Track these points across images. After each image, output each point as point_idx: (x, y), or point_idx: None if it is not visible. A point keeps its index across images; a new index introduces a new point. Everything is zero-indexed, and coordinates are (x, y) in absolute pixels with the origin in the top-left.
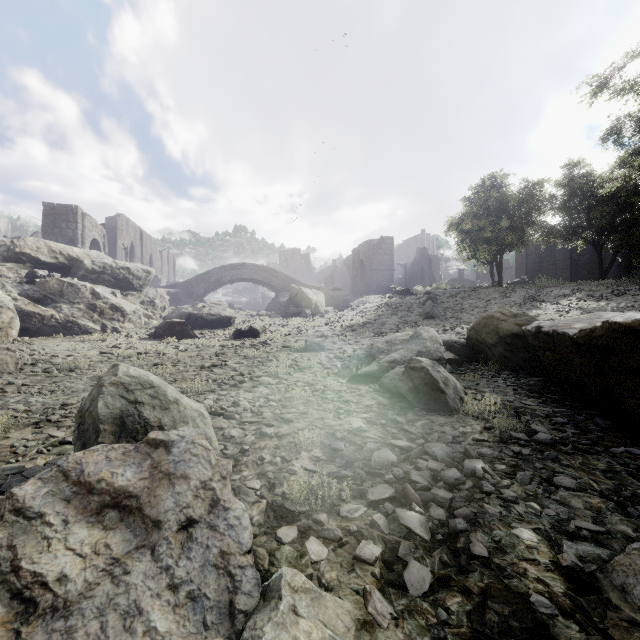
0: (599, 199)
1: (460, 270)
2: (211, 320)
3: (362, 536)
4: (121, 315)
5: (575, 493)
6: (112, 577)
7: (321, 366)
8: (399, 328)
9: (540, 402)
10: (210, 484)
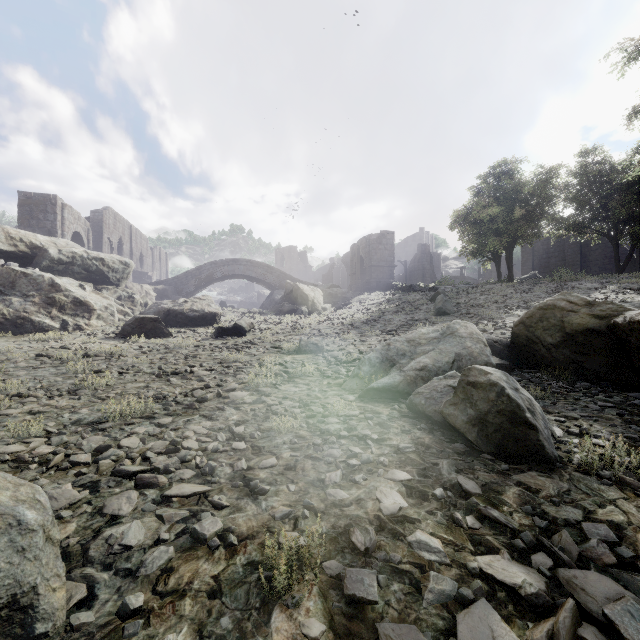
0: (617, 188)
1: (462, 268)
2: (193, 317)
3: None
4: (86, 310)
5: None
6: None
7: (319, 373)
8: (410, 325)
9: None
10: None
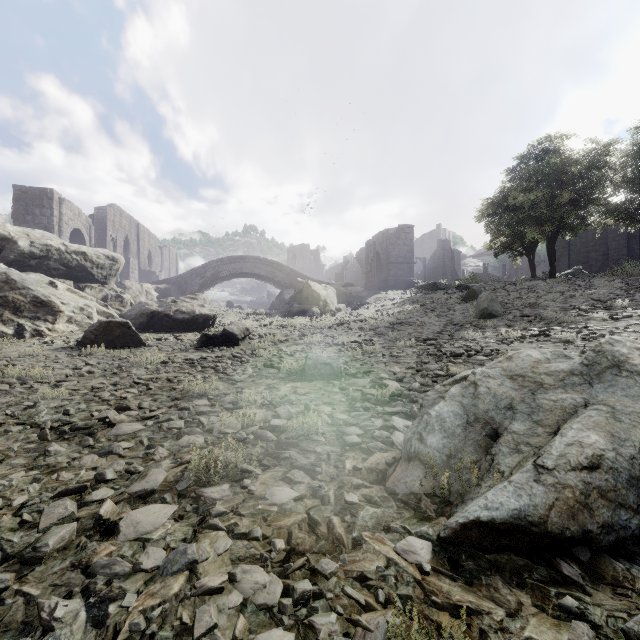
0: None
1: (485, 265)
2: (181, 320)
3: None
4: (50, 312)
5: None
6: None
7: (335, 432)
8: (452, 332)
9: None
10: None
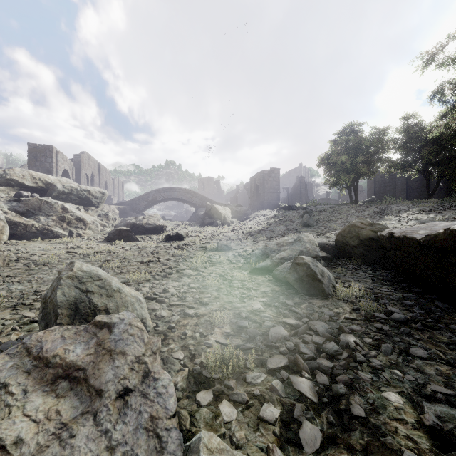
0: (427, 141)
1: (327, 192)
2: (149, 228)
3: (264, 399)
4: (83, 224)
5: (427, 362)
6: (60, 440)
7: (229, 262)
8: (285, 234)
9: (392, 289)
10: (143, 359)
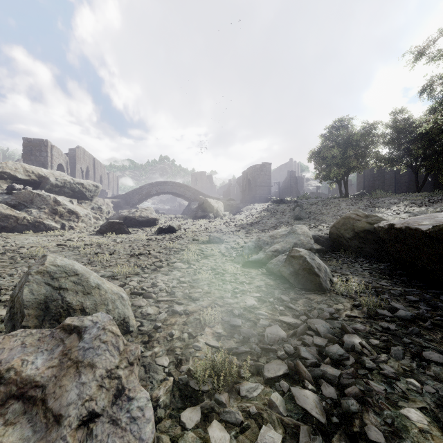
0: (416, 136)
1: (317, 186)
2: (141, 221)
3: (262, 418)
4: (76, 217)
5: None
6: None
7: (221, 254)
8: (277, 226)
9: (392, 283)
10: (116, 372)
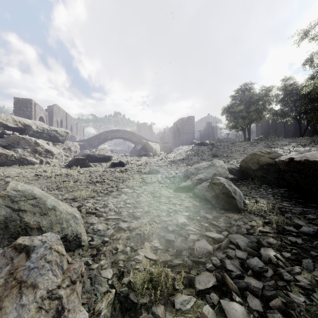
0: (300, 96)
1: (227, 133)
2: (99, 157)
3: None
4: (51, 155)
5: None
6: None
7: (158, 182)
8: (199, 161)
9: (292, 204)
10: (57, 292)
